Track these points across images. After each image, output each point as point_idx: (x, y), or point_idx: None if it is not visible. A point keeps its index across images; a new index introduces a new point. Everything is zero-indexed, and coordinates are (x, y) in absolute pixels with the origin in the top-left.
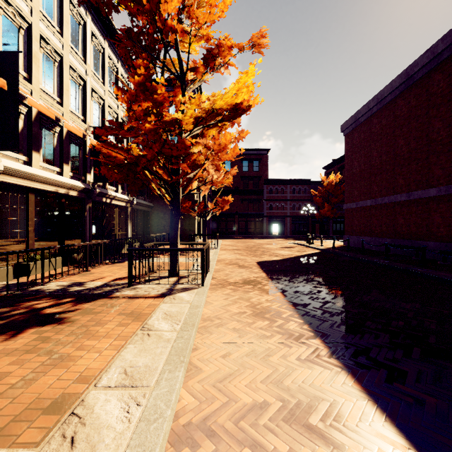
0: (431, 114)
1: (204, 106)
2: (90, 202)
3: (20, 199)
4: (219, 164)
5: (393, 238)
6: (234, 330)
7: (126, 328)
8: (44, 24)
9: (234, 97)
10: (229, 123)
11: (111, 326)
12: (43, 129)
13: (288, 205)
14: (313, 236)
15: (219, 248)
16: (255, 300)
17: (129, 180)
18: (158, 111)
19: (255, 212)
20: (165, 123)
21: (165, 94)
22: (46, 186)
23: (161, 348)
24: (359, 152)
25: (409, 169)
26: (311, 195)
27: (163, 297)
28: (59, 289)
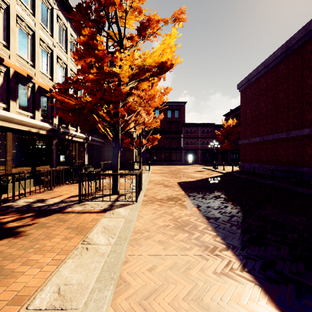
0: (304, 74)
1: (137, 62)
2: (56, 138)
3: (1, 136)
4: (149, 109)
5: (275, 165)
6: (160, 242)
7: (70, 241)
8: (20, 6)
9: (160, 56)
10: (156, 78)
11: (58, 240)
12: (19, 84)
13: (199, 141)
14: (217, 163)
15: (150, 172)
16: (176, 214)
17: (80, 121)
18: (100, 65)
19: (176, 146)
20: (105, 74)
21: (105, 51)
22: (21, 127)
23: (95, 263)
24: (250, 103)
25: (288, 115)
26: (215, 134)
27: (104, 212)
28: (25, 205)
